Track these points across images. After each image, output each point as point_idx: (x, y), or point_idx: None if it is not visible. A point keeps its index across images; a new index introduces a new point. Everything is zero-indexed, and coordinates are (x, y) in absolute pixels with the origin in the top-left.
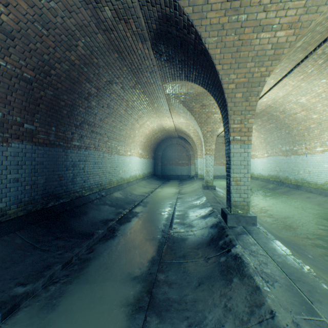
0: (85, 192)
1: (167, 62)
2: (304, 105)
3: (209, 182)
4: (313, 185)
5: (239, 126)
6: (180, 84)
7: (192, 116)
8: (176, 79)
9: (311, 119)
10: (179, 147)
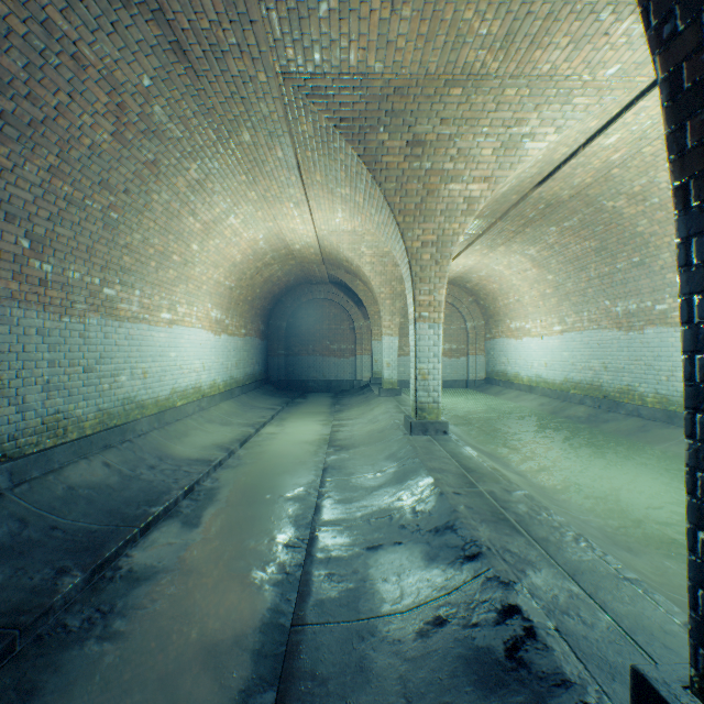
0: None
1: None
2: None
3: (430, 410)
4: None
5: None
6: None
7: (378, 184)
8: None
9: None
10: (331, 309)
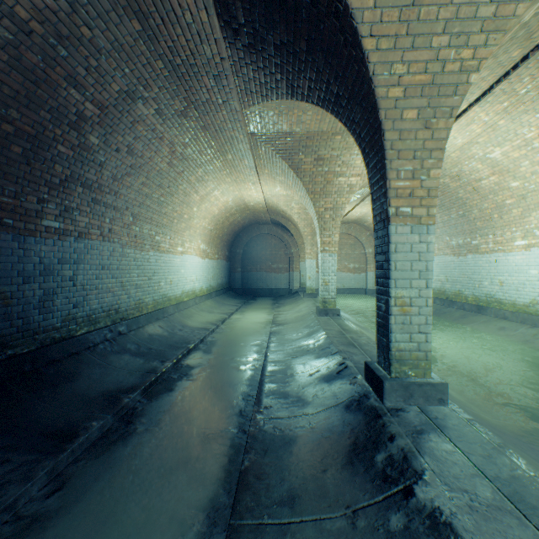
0: (77, 329)
1: (250, 51)
2: (496, 164)
3: (329, 303)
4: (509, 307)
5: (409, 185)
6: (276, 111)
7: (299, 179)
8: (268, 97)
9: (508, 189)
10: (272, 241)
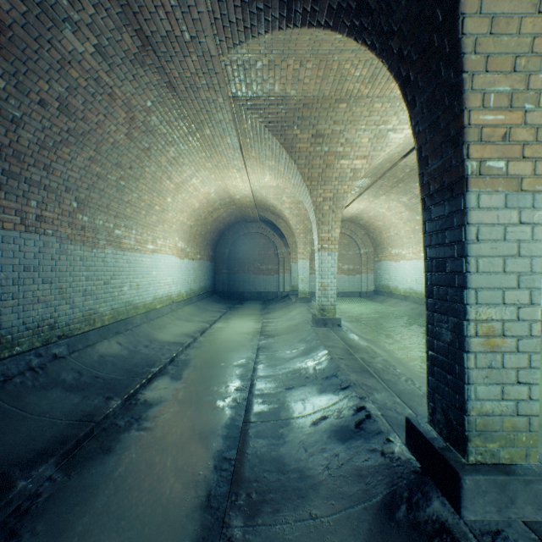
0: None
1: None
2: None
3: (328, 310)
4: None
5: (504, 120)
6: (265, 60)
7: (293, 161)
8: (254, 29)
9: None
10: (261, 240)
